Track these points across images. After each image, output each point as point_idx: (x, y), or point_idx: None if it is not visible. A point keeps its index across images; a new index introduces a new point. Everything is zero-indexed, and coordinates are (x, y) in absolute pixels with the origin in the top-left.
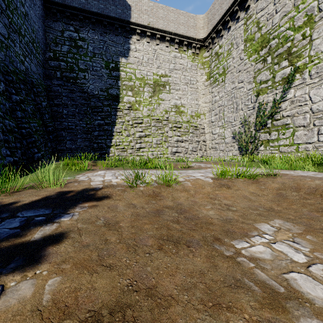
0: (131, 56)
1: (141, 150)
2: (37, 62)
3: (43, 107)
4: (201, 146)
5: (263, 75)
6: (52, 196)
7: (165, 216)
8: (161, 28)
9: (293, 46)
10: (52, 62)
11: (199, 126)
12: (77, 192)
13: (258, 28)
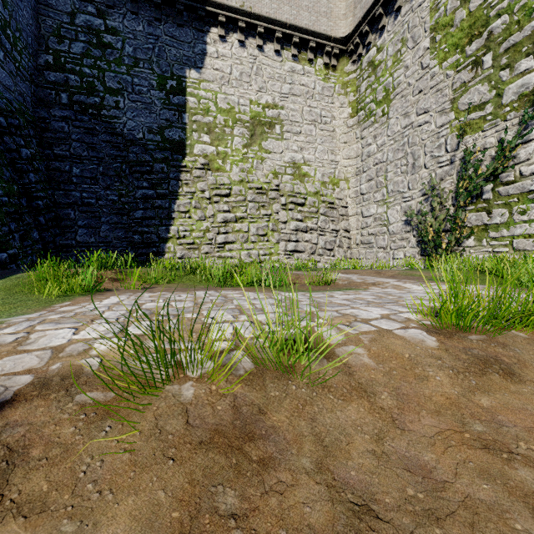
0: (209, 66)
1: (226, 247)
2: (15, 69)
3: (24, 159)
4: (341, 240)
5: (474, 95)
6: None
7: None
8: (265, 14)
9: None
10: (52, 73)
11: (337, 203)
12: None
13: None
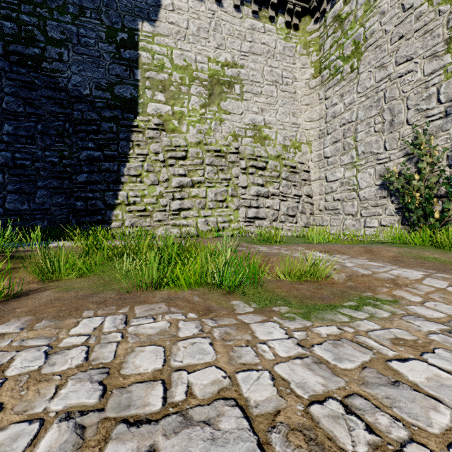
0: (164, 20)
1: (181, 214)
2: None
3: None
4: (304, 206)
5: None
6: None
7: None
8: None
9: None
10: None
11: (299, 167)
12: None
13: None
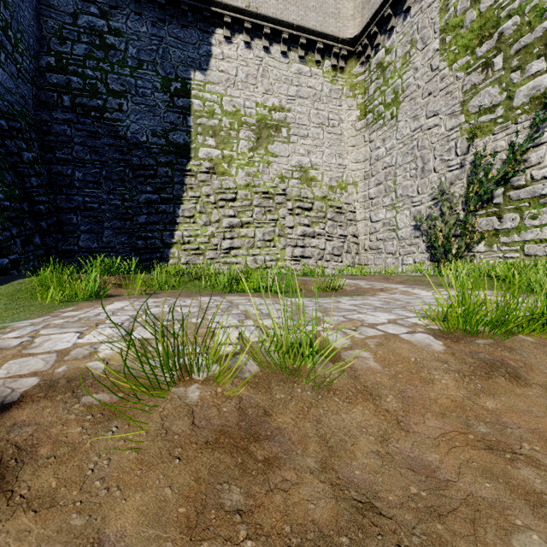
0: (214, 68)
1: (232, 253)
2: (16, 71)
3: (26, 162)
4: (349, 245)
5: (485, 97)
6: None
7: None
8: (272, 15)
9: None
10: (54, 75)
11: (345, 208)
12: None
13: None
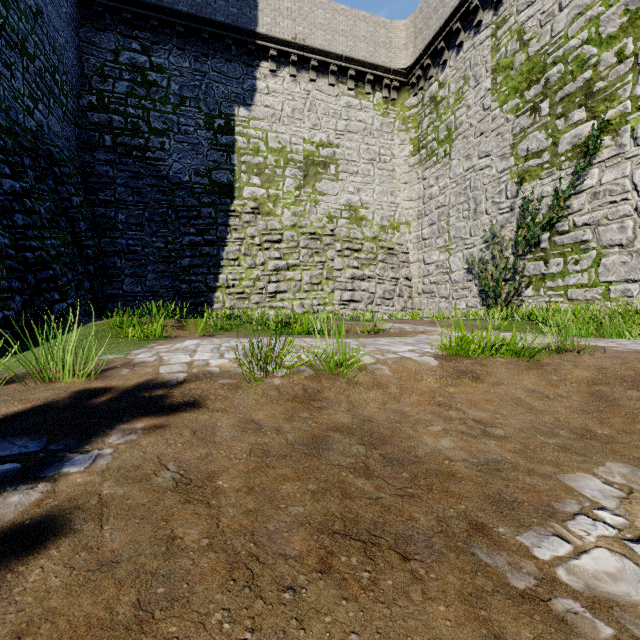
0: (259, 103)
1: (278, 297)
2: (62, 114)
3: (75, 207)
4: (402, 289)
5: (532, 141)
6: (59, 401)
7: (335, 455)
8: (319, 47)
9: (598, 77)
10: (96, 115)
11: (398, 249)
12: (124, 392)
13: (522, 42)
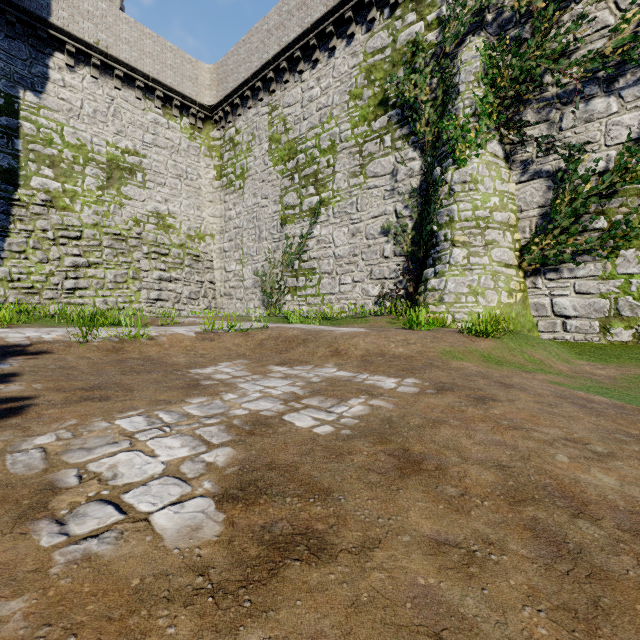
0: (53, 94)
1: (77, 293)
2: None
3: None
4: (207, 291)
5: (291, 198)
6: None
7: (129, 363)
8: (125, 60)
9: (320, 171)
10: None
11: (203, 256)
12: None
13: (285, 128)
